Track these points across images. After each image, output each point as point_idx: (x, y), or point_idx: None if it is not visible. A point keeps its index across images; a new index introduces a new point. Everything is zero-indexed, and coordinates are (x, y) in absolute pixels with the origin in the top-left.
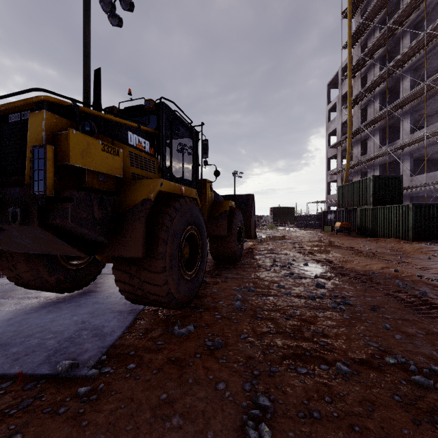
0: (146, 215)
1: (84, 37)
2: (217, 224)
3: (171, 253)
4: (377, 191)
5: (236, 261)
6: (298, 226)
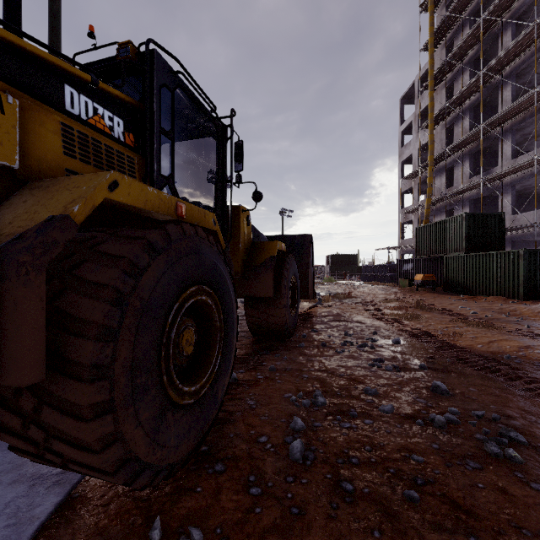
0: (49, 261)
1: None
2: (258, 279)
3: (132, 359)
4: (472, 234)
5: (288, 336)
6: (363, 280)
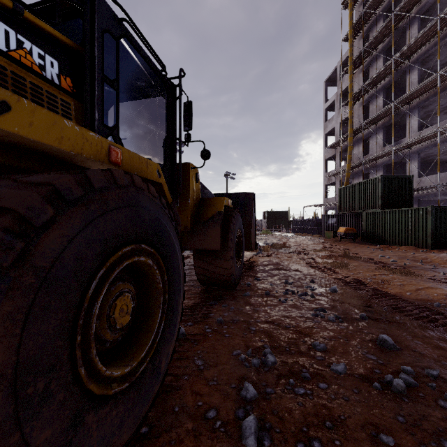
0: None
1: None
2: (206, 233)
3: (18, 361)
4: (386, 193)
5: (234, 286)
6: (294, 232)
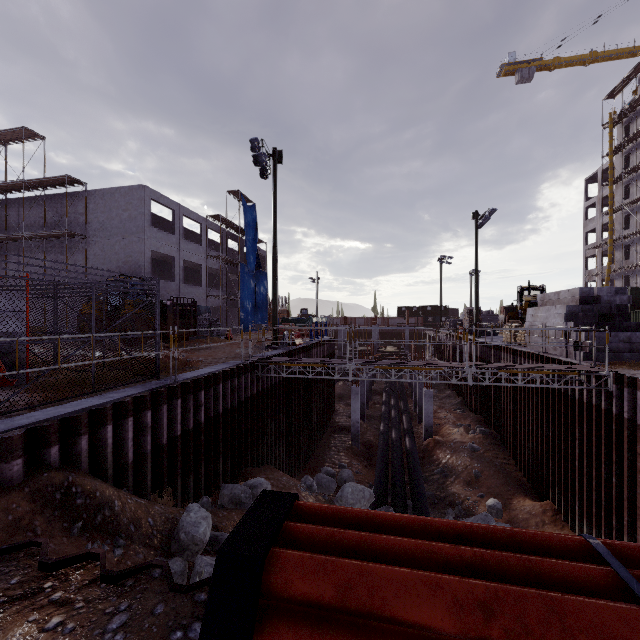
0: None
1: (476, 244)
2: None
3: None
4: (634, 299)
5: None
6: None
